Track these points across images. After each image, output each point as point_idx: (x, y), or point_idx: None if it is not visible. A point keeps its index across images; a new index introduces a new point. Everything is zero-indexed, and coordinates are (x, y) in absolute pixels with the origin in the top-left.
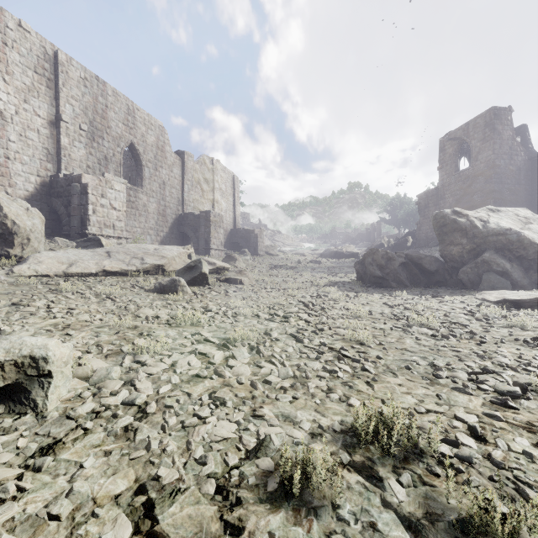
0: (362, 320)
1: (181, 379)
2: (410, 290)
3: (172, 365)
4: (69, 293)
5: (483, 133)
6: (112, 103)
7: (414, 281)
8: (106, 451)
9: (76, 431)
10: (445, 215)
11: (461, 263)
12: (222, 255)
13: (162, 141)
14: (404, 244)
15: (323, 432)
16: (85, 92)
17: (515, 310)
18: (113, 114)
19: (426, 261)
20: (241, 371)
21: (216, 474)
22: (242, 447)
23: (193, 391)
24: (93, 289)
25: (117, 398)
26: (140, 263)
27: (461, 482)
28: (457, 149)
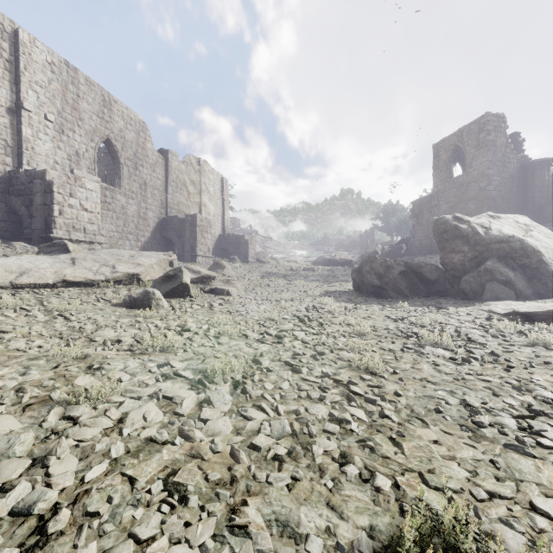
0: (367, 339)
1: (128, 448)
2: (411, 301)
3: (120, 420)
4: (9, 310)
5: (477, 139)
6: (84, 93)
7: (414, 290)
8: None
9: None
10: (446, 221)
11: (462, 272)
12: (209, 262)
13: (143, 138)
14: (398, 251)
15: None
16: (52, 79)
17: (528, 324)
18: (86, 105)
19: (426, 269)
20: (219, 427)
21: None
22: None
23: (141, 472)
24: (45, 304)
25: (4, 501)
26: (111, 272)
27: None
28: (451, 155)
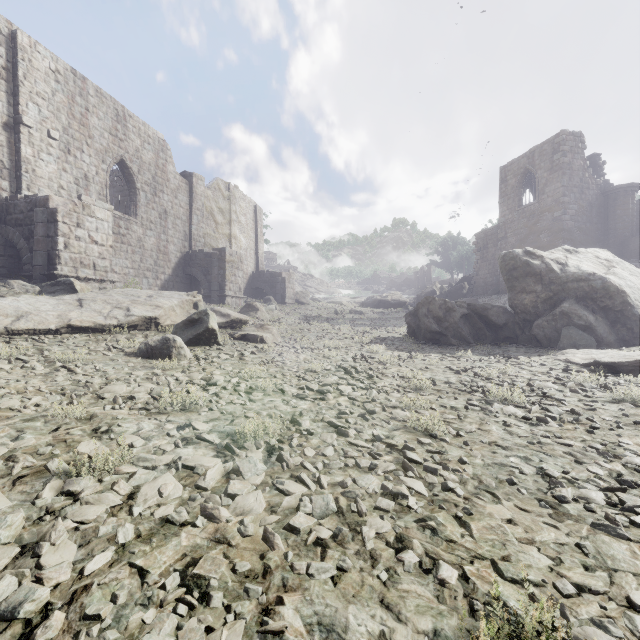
0: (425, 394)
1: (139, 531)
2: (475, 349)
3: (131, 495)
4: (3, 361)
5: (551, 161)
6: (94, 106)
7: (479, 337)
8: None
9: None
10: (515, 256)
11: (534, 315)
12: (240, 303)
13: (163, 159)
14: (460, 291)
15: None
16: (56, 89)
17: (612, 376)
18: (97, 121)
19: (493, 312)
20: (249, 504)
21: None
22: None
23: (154, 562)
24: (46, 353)
25: None
26: (124, 315)
27: None
28: (521, 180)
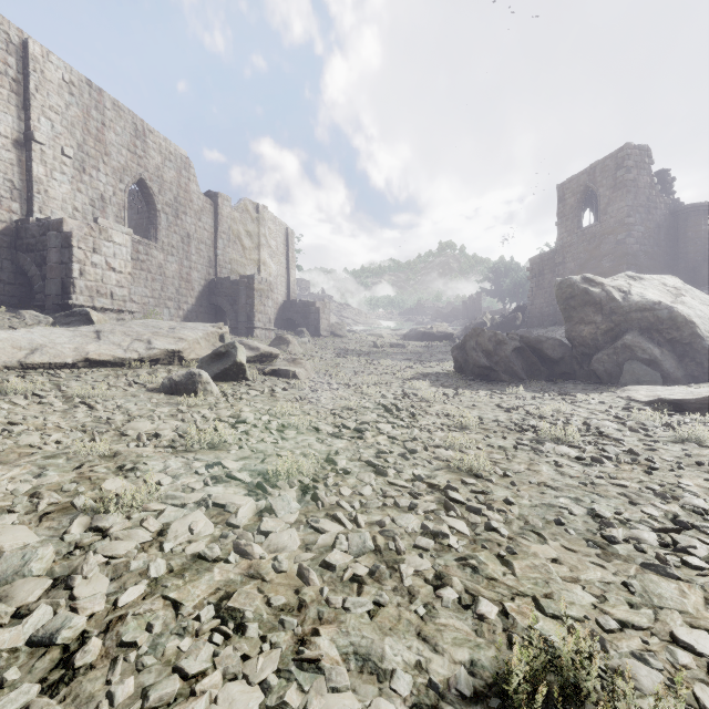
0: (471, 433)
1: (171, 566)
2: (528, 385)
3: (161, 532)
4: (19, 397)
5: (614, 178)
6: (111, 121)
7: (532, 372)
8: None
9: None
10: (573, 283)
11: (594, 348)
12: (270, 336)
13: (186, 177)
14: (512, 322)
15: (439, 701)
16: (70, 103)
17: (677, 415)
18: (114, 136)
19: (548, 345)
20: (283, 541)
21: None
22: None
23: (188, 595)
24: (63, 389)
25: (20, 629)
26: (145, 348)
27: None
28: (581, 199)
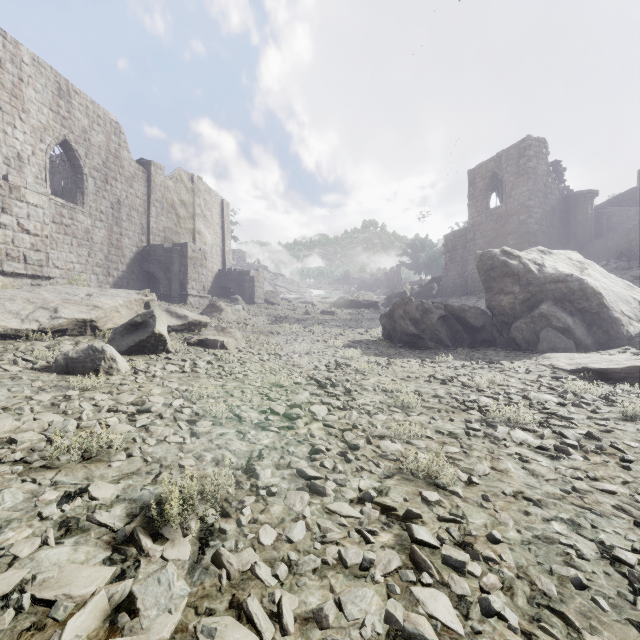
0: (415, 415)
1: None
2: (455, 352)
3: None
4: None
5: (517, 166)
6: (30, 76)
7: (456, 339)
8: None
9: None
10: (493, 256)
11: (512, 317)
12: (205, 303)
13: (116, 143)
14: (429, 292)
15: None
16: None
17: (605, 384)
18: (33, 93)
19: (471, 313)
20: None
21: None
22: None
23: None
24: None
25: None
26: (49, 317)
27: None
28: (489, 183)
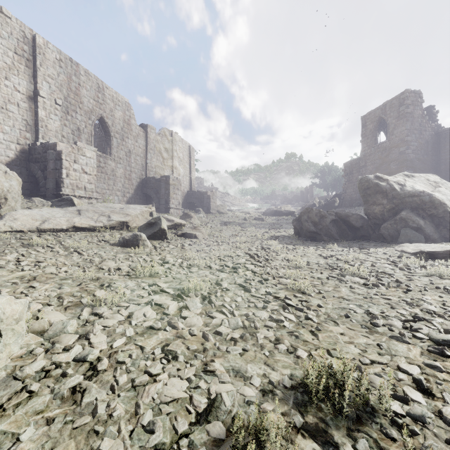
0: (302, 270)
1: (136, 331)
2: (340, 243)
3: (129, 316)
4: (39, 247)
5: (398, 112)
6: (84, 82)
7: (343, 235)
8: (48, 419)
9: (20, 394)
10: (368, 180)
11: (382, 220)
12: (180, 213)
13: (128, 116)
14: (332, 204)
15: (273, 388)
16: (60, 72)
17: (431, 261)
18: (85, 91)
19: (353, 218)
20: (194, 321)
21: (164, 445)
22: (192, 409)
23: (147, 344)
24: (63, 243)
25: (69, 354)
26: (107, 220)
27: (419, 446)
28: (376, 125)
